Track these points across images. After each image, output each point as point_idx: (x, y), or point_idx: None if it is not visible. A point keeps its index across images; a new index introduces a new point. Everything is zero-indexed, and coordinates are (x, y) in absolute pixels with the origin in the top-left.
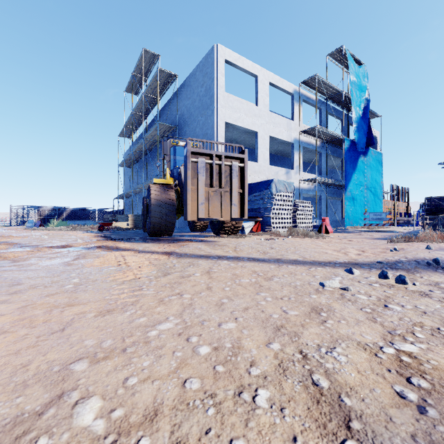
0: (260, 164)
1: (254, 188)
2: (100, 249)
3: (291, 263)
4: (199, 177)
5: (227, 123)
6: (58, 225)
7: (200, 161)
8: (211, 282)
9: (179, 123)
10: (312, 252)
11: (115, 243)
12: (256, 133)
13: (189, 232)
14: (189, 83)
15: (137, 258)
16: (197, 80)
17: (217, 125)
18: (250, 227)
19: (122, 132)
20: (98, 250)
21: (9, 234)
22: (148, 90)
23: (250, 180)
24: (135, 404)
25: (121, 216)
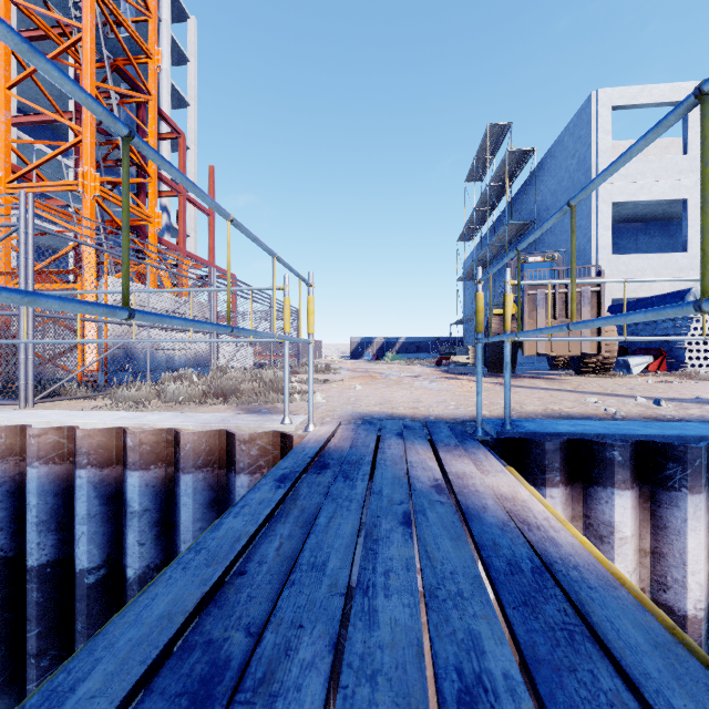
0: (693, 255)
1: (657, 303)
2: (445, 378)
3: (599, 394)
4: (537, 310)
5: (615, 203)
6: (393, 358)
7: (538, 293)
8: (511, 395)
9: (539, 213)
10: (672, 394)
11: (455, 376)
12: (683, 201)
13: (549, 369)
14: (554, 155)
15: (471, 384)
16: (565, 148)
17: (596, 211)
18: (642, 365)
19: (461, 235)
20: (443, 379)
21: (364, 367)
22: (494, 179)
23: (668, 286)
24: (463, 404)
25: (459, 348)
